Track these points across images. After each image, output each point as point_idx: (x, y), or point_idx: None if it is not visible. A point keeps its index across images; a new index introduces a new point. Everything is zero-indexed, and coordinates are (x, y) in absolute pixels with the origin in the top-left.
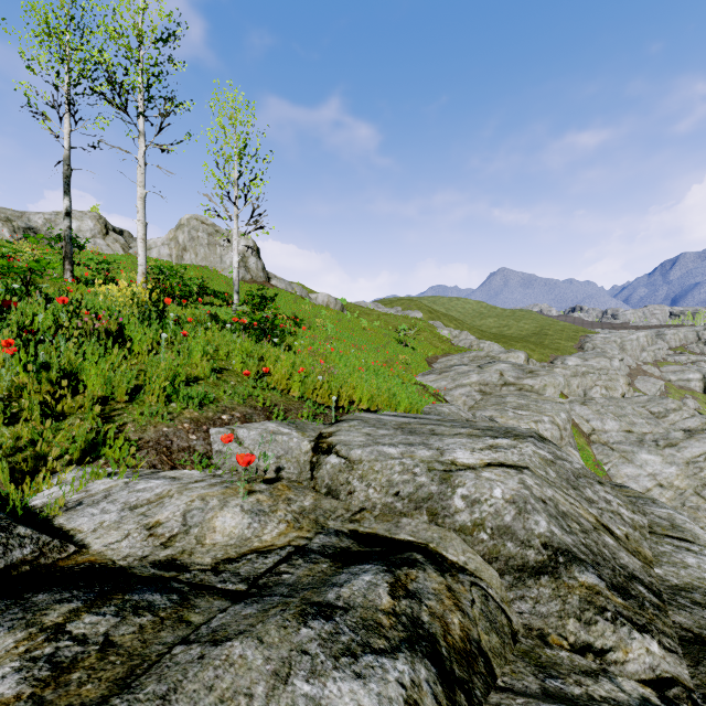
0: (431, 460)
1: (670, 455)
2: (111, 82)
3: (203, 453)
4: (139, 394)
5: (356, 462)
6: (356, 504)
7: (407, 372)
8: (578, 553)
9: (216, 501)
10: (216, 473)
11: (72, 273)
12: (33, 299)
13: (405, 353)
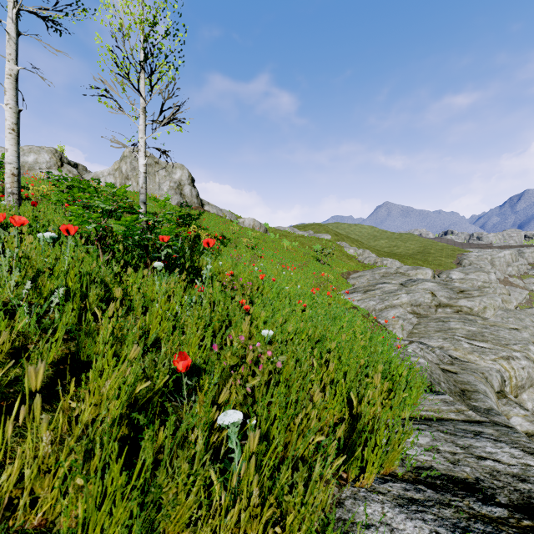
0: None
1: None
2: None
3: None
4: None
5: None
6: None
7: (336, 292)
8: None
9: None
10: None
11: None
12: None
13: (324, 270)
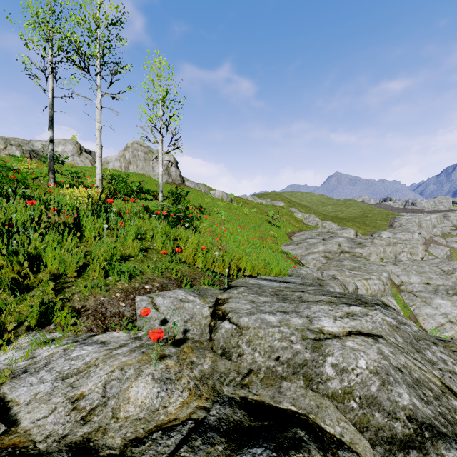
0: (303, 328)
1: (456, 300)
2: (78, 52)
3: (129, 317)
4: (85, 270)
5: (244, 329)
6: (245, 366)
7: (275, 243)
8: (440, 426)
9: (132, 370)
10: (138, 335)
11: (54, 179)
12: (16, 200)
13: (273, 230)
